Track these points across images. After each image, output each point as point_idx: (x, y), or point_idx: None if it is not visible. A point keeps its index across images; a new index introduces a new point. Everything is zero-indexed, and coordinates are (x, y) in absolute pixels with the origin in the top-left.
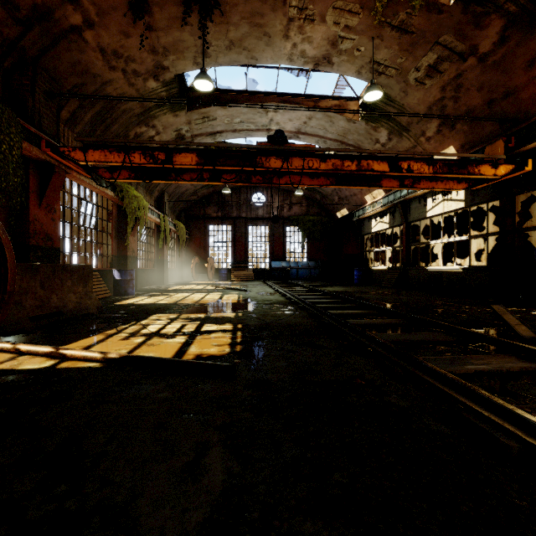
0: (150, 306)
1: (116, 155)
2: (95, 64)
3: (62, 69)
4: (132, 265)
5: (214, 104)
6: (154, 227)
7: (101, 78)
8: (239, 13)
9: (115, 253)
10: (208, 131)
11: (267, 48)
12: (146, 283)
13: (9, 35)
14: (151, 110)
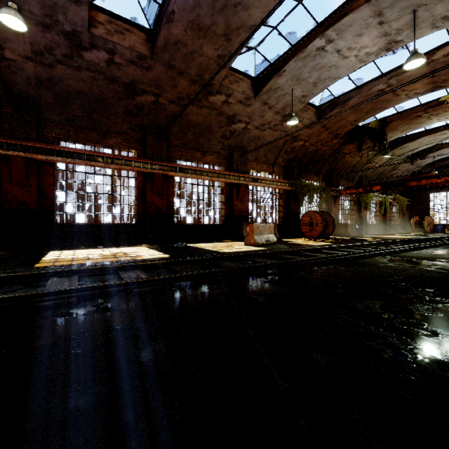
0: (366, 236)
1: (354, 190)
2: (348, 159)
3: (339, 166)
4: (365, 223)
5: (405, 143)
6: (380, 202)
7: (350, 161)
8: (401, 126)
9: (357, 218)
10: (407, 151)
11: (423, 124)
12: (374, 231)
13: (328, 168)
14: (371, 159)
